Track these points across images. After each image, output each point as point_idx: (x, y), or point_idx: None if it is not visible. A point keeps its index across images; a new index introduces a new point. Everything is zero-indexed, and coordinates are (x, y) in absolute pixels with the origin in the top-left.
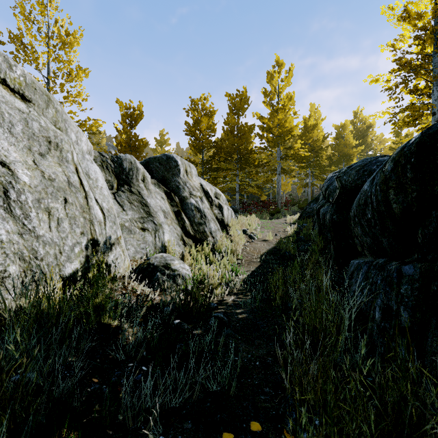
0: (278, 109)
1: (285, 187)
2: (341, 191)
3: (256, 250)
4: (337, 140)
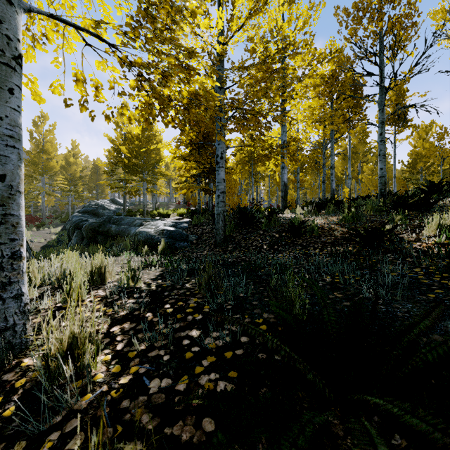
0: (43, 152)
1: (48, 202)
2: (70, 226)
3: (37, 246)
4: (95, 169)
